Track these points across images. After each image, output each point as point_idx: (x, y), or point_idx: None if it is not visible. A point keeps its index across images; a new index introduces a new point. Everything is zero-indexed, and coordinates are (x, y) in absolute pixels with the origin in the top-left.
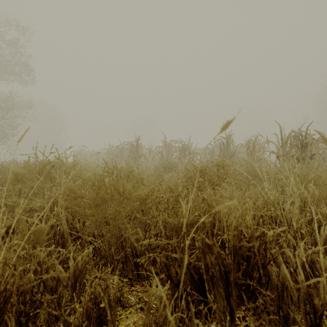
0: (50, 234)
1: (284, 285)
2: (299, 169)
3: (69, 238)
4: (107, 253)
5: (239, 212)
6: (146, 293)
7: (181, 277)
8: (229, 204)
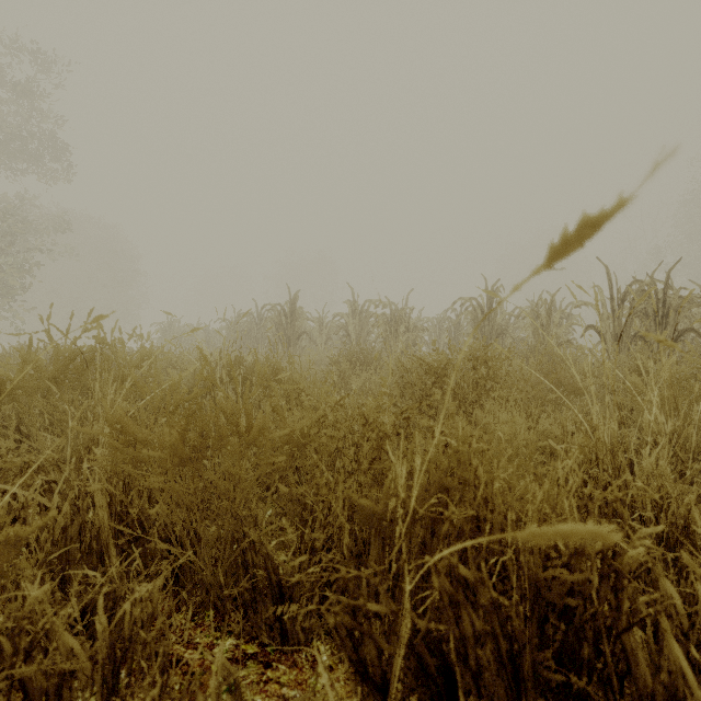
0: (70, 528)
1: (674, 696)
2: (669, 368)
3: (111, 544)
4: (209, 578)
5: (545, 488)
6: (300, 697)
7: (393, 667)
8: (579, 533)
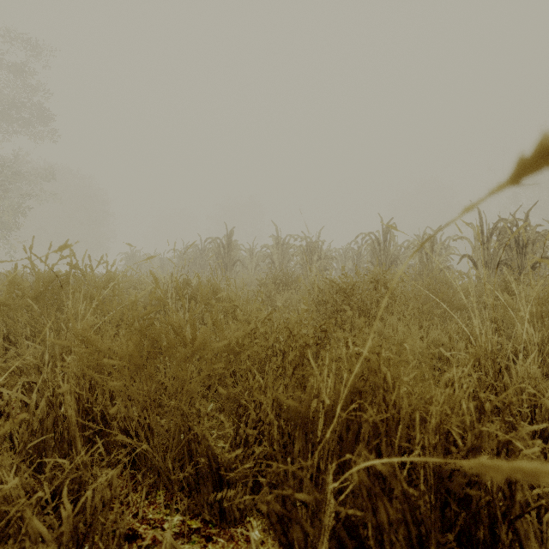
0: (46, 422)
1: None
2: (537, 289)
3: (78, 436)
4: (160, 463)
5: (446, 392)
6: None
7: None
8: (547, 475)
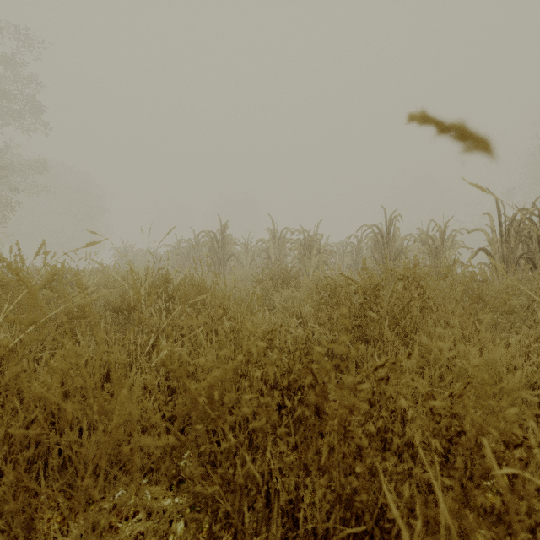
0: None
1: None
2: None
3: None
4: None
5: None
6: None
7: None
8: None
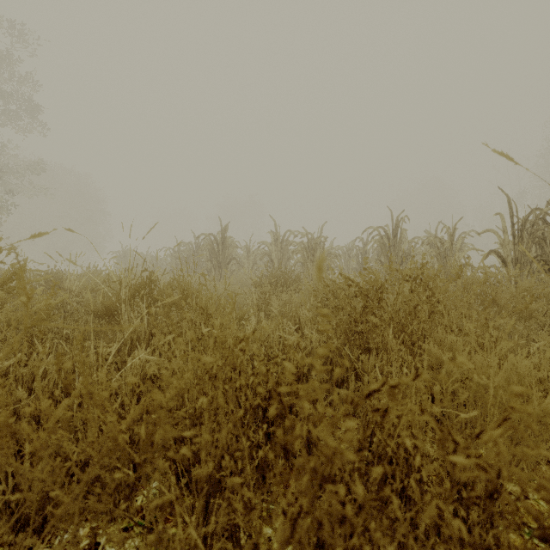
0: None
1: None
2: None
3: None
4: None
5: None
6: None
7: None
8: None
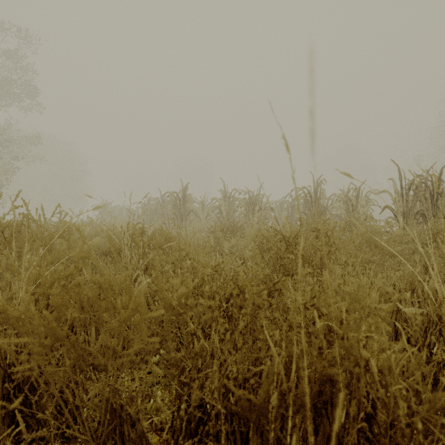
0: None
1: None
2: None
3: None
4: (90, 443)
5: None
6: None
7: None
8: None
